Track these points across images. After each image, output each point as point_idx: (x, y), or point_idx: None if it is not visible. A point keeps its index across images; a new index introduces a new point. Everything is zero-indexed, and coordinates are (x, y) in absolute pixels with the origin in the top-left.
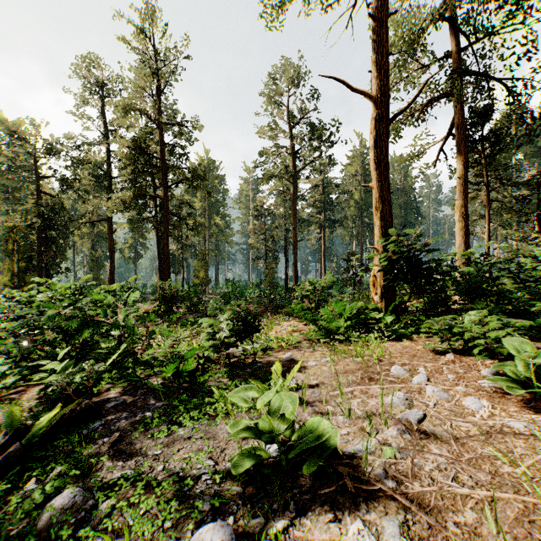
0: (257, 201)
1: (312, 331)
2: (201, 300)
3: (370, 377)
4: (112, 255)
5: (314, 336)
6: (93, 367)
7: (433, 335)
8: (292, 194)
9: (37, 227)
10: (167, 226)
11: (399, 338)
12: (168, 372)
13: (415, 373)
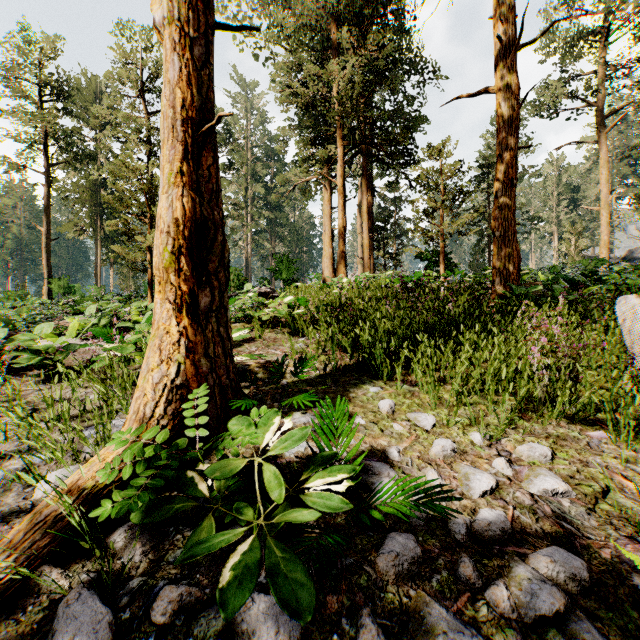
0: None
1: None
2: None
3: None
4: None
5: None
6: None
7: None
8: None
9: None
10: None
11: None
12: None
13: None
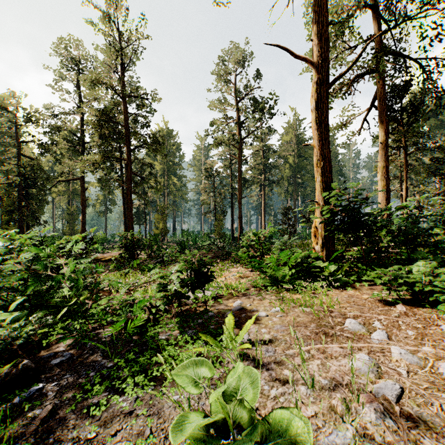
0: (208, 164)
1: (259, 279)
2: (161, 247)
3: (325, 332)
4: (83, 209)
5: (261, 283)
6: (41, 320)
7: (373, 283)
8: (238, 158)
9: (18, 185)
10: (131, 184)
11: (342, 286)
12: (114, 329)
13: (370, 327)
